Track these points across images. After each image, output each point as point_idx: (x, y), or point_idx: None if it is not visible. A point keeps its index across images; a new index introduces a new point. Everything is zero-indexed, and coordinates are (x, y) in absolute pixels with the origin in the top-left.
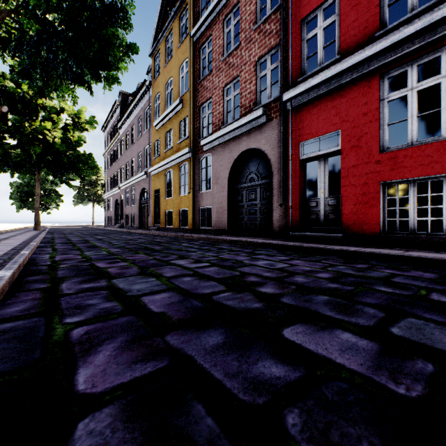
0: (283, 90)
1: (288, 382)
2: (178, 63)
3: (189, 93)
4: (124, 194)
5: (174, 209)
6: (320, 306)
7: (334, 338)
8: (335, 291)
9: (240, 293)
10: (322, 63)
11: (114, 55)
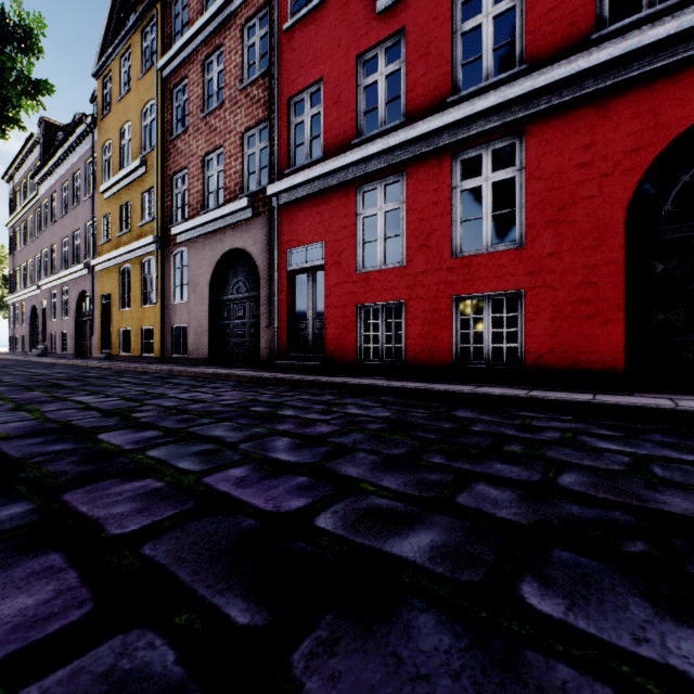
0: (273, 179)
1: (61, 450)
2: (139, 102)
3: (156, 154)
4: (48, 299)
5: (134, 327)
6: (168, 421)
7: (136, 434)
8: (207, 412)
9: (109, 418)
10: (309, 158)
11: (7, 94)
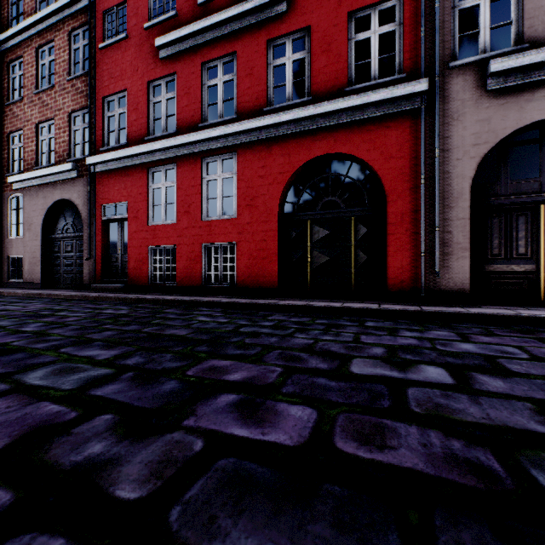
0: (93, 152)
1: None
2: None
3: None
4: None
5: None
6: None
7: None
8: (5, 315)
9: None
10: (118, 142)
11: None
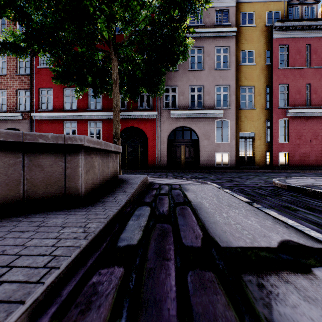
0: (32, 109)
1: None
2: None
3: None
4: None
5: None
6: None
7: None
8: None
9: None
10: (47, 108)
11: None
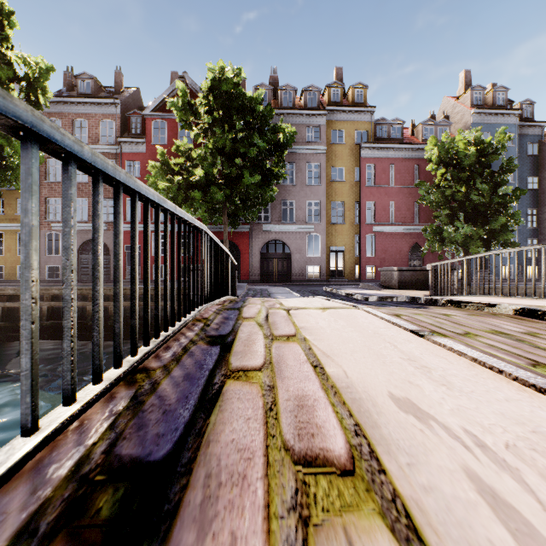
0: None
1: None
2: None
3: None
4: None
5: (8, 265)
6: None
7: None
8: None
9: None
10: None
11: None
